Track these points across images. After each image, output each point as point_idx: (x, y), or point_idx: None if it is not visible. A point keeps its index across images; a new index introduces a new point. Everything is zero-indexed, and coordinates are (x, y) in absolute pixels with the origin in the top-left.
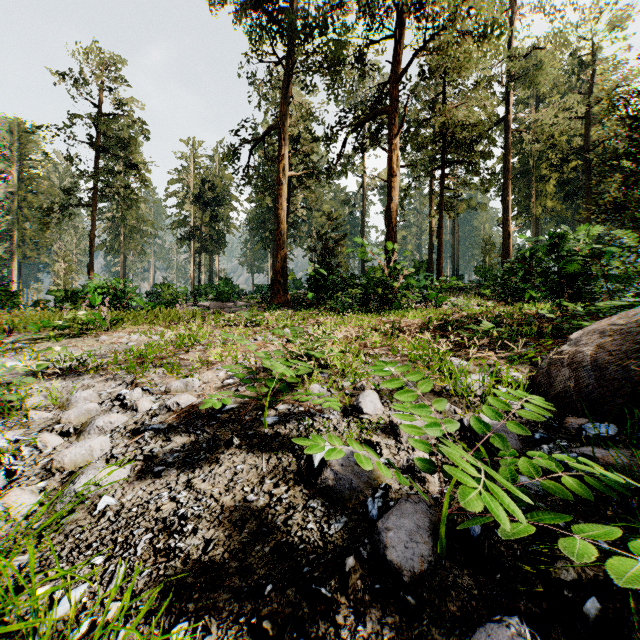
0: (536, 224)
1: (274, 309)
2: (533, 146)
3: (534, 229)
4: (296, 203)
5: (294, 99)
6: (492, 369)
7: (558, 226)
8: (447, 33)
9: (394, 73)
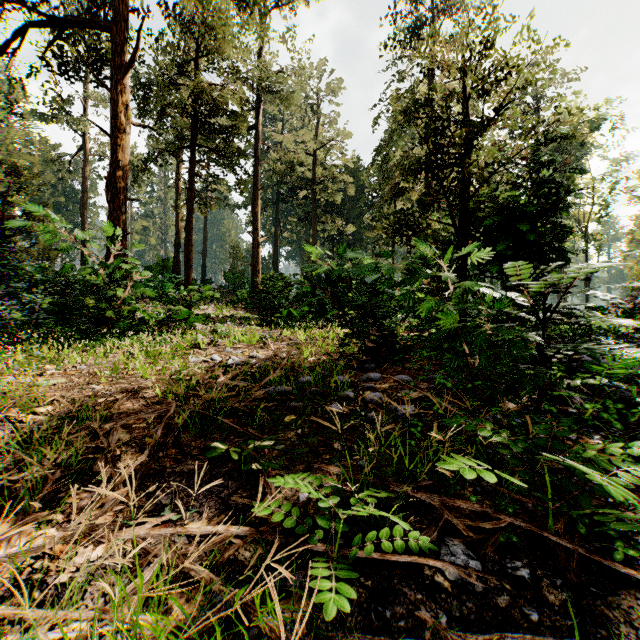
0: (277, 239)
1: None
2: (277, 165)
3: (275, 243)
4: None
5: None
6: None
7: (290, 244)
8: None
9: None
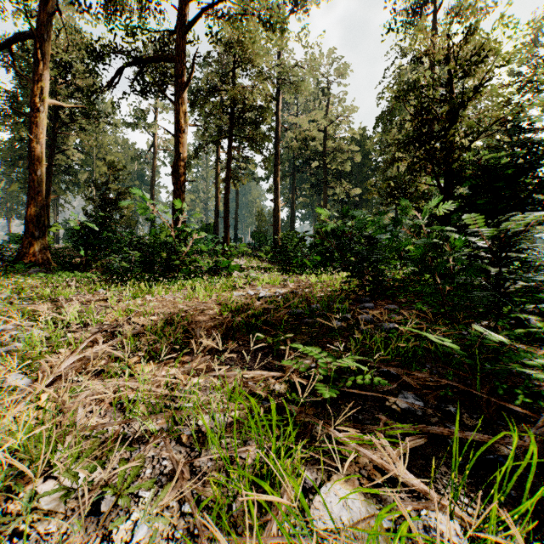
0: (293, 203)
1: (18, 270)
2: (293, 143)
3: (292, 207)
4: (69, 144)
5: (59, 14)
6: (422, 524)
7: (305, 207)
8: (236, 2)
9: (183, 23)
